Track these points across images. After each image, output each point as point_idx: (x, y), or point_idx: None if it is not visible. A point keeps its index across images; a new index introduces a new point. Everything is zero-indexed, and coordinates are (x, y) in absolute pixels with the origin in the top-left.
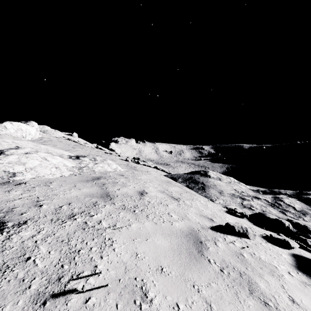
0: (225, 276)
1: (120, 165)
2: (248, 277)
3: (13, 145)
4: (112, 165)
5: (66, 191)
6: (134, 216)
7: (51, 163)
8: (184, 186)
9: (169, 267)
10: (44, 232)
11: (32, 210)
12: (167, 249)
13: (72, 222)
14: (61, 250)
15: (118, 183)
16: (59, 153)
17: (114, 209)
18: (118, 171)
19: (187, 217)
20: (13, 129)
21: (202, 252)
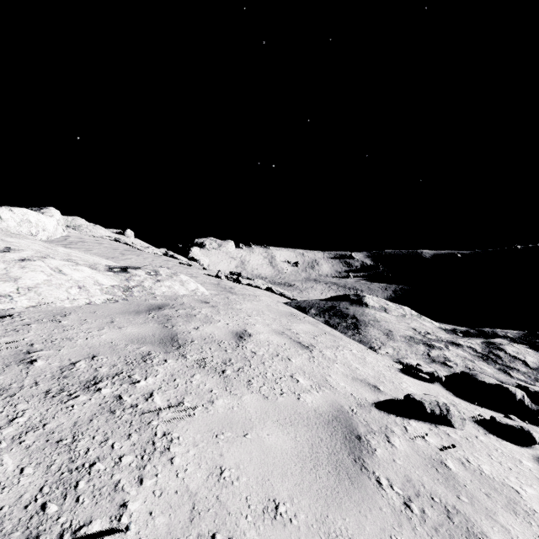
0: (417, 519)
1: (204, 285)
2: (465, 519)
3: (1, 245)
4: (189, 285)
5: (92, 331)
6: (223, 383)
7: (71, 279)
8: (320, 322)
9: (293, 502)
10: (24, 420)
11: (12, 370)
12: (288, 455)
13: (90, 397)
14: (51, 465)
15: (196, 317)
16: (91, 261)
17: (184, 368)
18: (200, 295)
19: (329, 383)
20: (13, 220)
21: (362, 462)
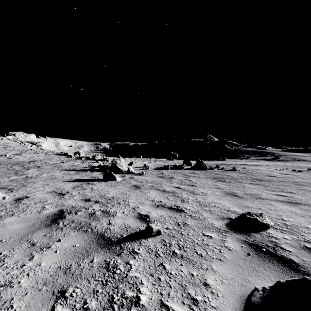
0: None
1: None
2: None
3: None
4: None
5: None
6: None
7: None
8: None
9: None
10: None
11: None
12: None
13: None
14: None
15: None
16: None
17: None
18: None
19: None
20: None
21: None
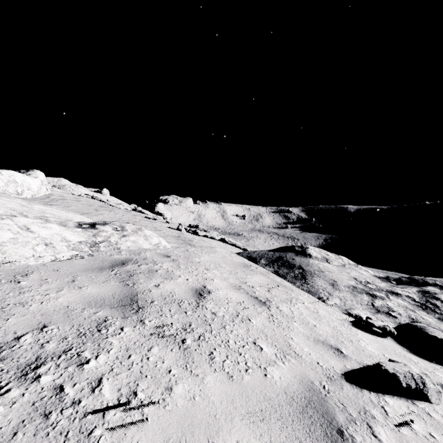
0: None
1: (166, 238)
2: None
3: None
4: (152, 239)
5: (49, 293)
6: (183, 358)
7: (38, 236)
8: (270, 272)
9: None
10: None
11: None
12: None
13: (23, 391)
14: None
15: (158, 273)
16: (64, 218)
17: (141, 338)
18: (162, 249)
19: (293, 349)
20: (1, 181)
21: None
